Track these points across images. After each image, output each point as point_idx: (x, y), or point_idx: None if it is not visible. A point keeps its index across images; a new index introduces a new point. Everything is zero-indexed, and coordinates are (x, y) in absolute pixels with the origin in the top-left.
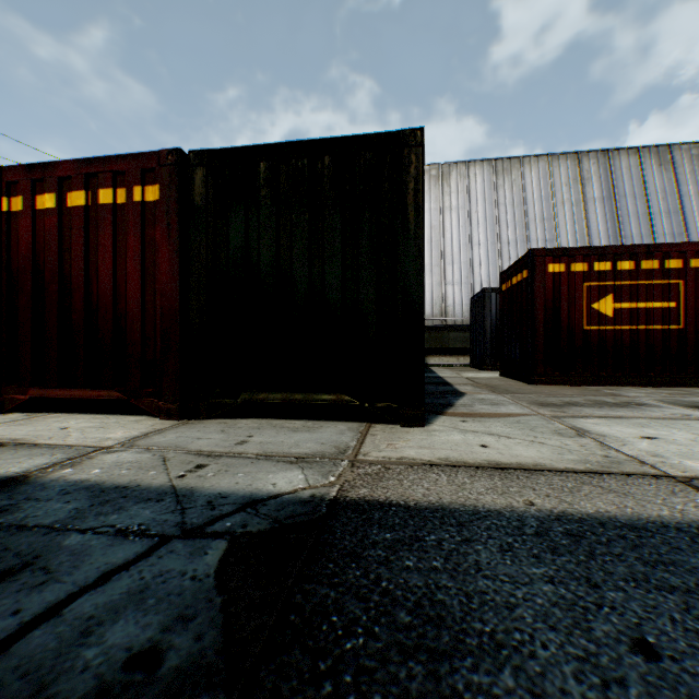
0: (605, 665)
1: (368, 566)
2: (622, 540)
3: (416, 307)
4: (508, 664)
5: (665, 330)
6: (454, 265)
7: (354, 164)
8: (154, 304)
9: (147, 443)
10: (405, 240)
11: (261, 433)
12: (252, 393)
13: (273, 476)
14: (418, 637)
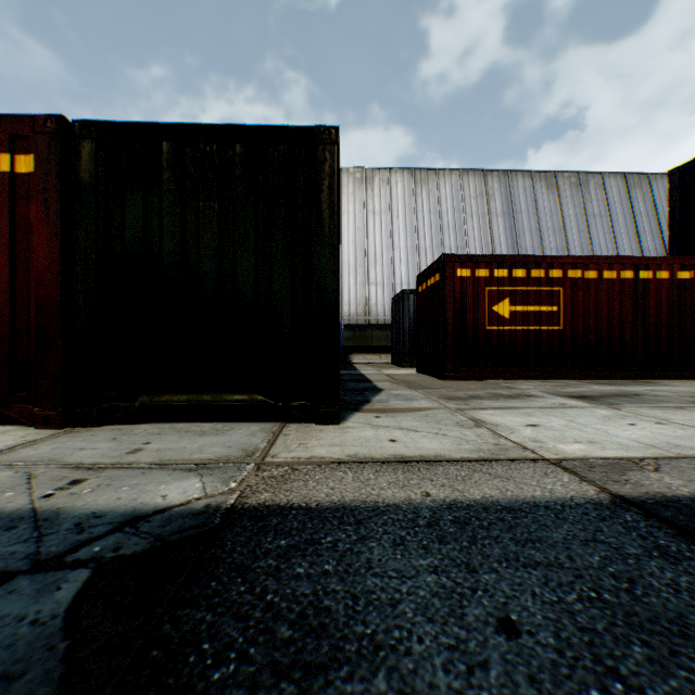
0: (473, 650)
1: (255, 579)
2: (501, 522)
3: (331, 305)
4: (383, 666)
5: (550, 330)
6: (377, 267)
7: (268, 155)
8: (29, 294)
9: (12, 459)
10: (320, 238)
11: (161, 438)
12: (154, 395)
13: (165, 487)
14: (296, 652)
